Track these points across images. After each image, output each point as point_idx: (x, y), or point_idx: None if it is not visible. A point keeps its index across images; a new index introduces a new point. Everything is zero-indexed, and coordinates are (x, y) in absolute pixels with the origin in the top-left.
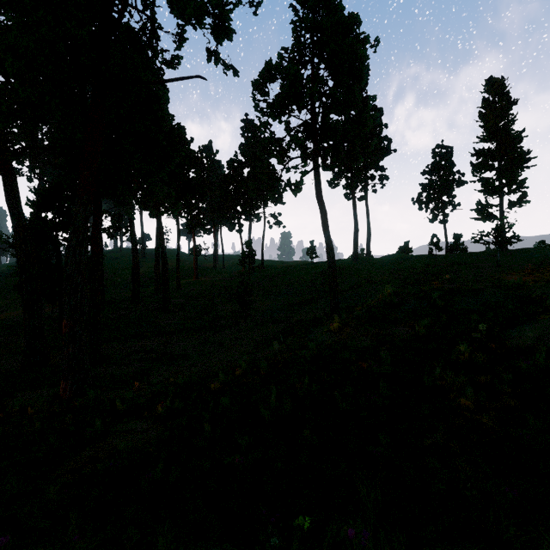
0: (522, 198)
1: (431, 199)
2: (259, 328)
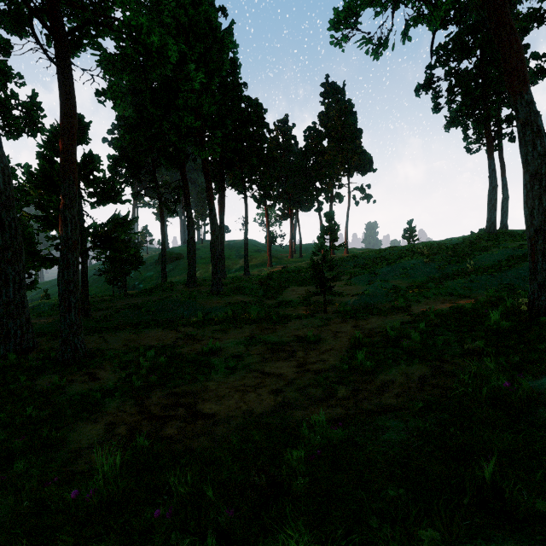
0: None
1: None
2: (350, 322)
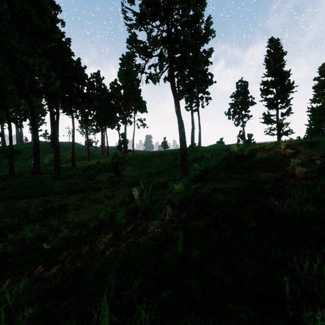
0: (289, 110)
1: (236, 113)
2: (128, 188)
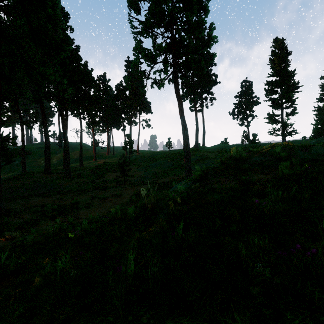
0: (294, 110)
1: (240, 113)
2: (134, 188)
